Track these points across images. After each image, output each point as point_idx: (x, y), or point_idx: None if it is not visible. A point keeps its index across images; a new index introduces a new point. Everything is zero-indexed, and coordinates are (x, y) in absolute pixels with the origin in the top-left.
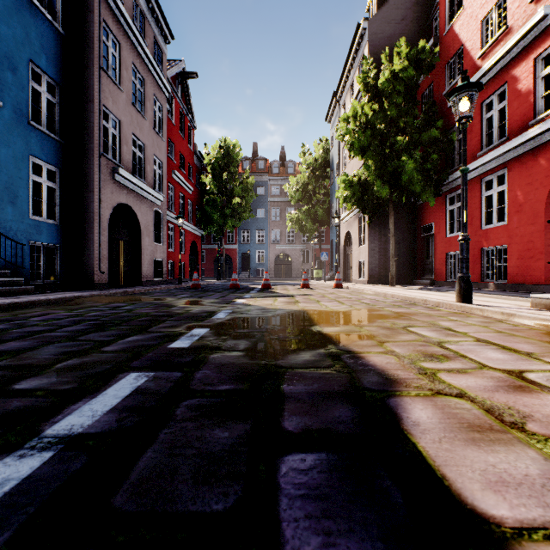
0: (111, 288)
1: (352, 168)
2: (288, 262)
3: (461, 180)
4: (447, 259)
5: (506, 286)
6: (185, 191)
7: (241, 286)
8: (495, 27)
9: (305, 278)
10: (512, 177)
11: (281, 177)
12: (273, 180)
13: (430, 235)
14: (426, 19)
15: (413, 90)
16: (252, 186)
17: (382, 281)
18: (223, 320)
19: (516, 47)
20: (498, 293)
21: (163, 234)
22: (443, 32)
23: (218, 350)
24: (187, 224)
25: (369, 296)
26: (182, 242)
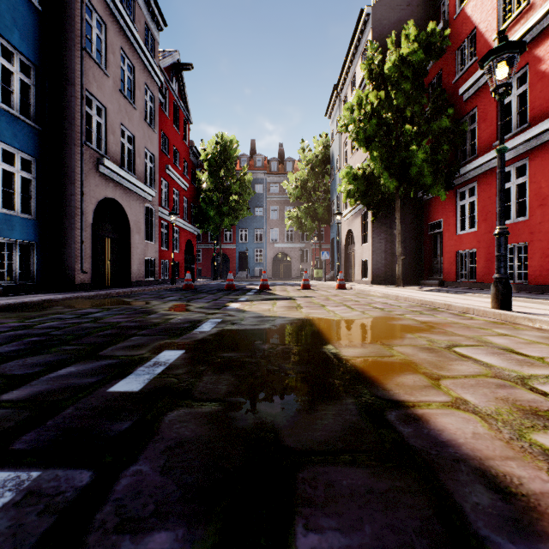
0: (95, 289)
1: (354, 162)
2: (286, 261)
3: (497, 162)
4: (457, 258)
5: (527, 287)
6: (180, 187)
7: (237, 287)
8: (514, 4)
9: (306, 279)
10: (535, 167)
11: (279, 175)
12: (272, 178)
13: (437, 232)
14: (433, 4)
15: (422, 77)
16: (250, 183)
17: (387, 281)
18: (208, 334)
19: (539, 24)
20: (523, 295)
21: (155, 231)
22: (453, 15)
23: (184, 398)
24: (182, 222)
25: (379, 299)
26: (177, 241)
